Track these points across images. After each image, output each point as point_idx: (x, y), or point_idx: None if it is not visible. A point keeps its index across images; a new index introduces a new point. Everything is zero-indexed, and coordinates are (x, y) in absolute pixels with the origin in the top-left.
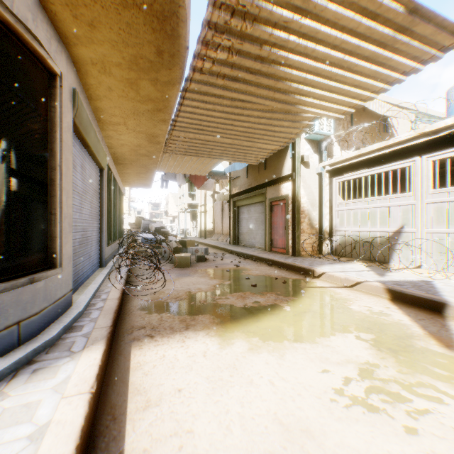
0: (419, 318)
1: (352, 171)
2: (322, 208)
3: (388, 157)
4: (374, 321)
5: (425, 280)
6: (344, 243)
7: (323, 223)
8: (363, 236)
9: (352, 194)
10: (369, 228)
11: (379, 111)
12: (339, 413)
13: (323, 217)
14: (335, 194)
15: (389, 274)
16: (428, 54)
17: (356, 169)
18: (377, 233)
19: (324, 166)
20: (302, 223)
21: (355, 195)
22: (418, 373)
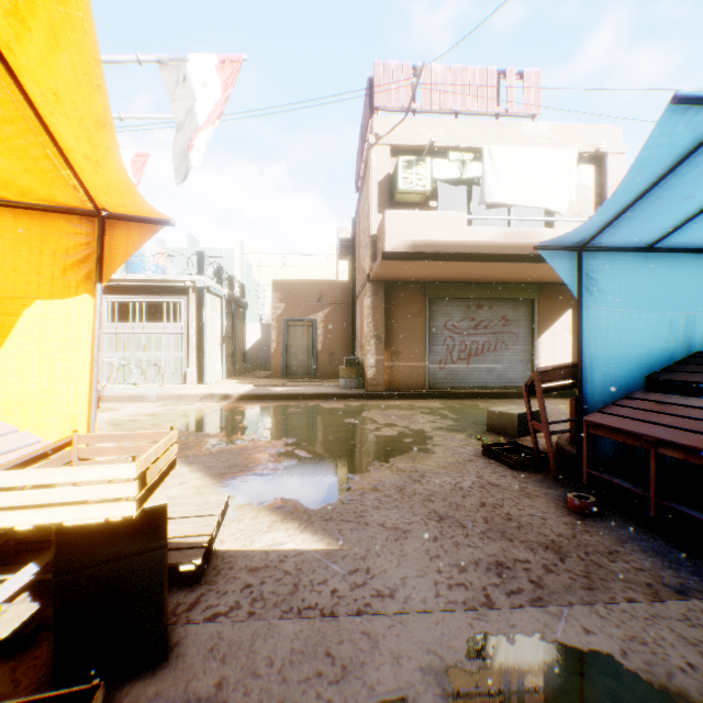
0: None
1: None
2: None
3: None
4: None
5: (100, 389)
6: None
7: None
8: None
9: None
10: None
11: None
12: None
13: None
14: None
15: None
16: None
17: None
18: None
19: None
20: None
21: None
22: None
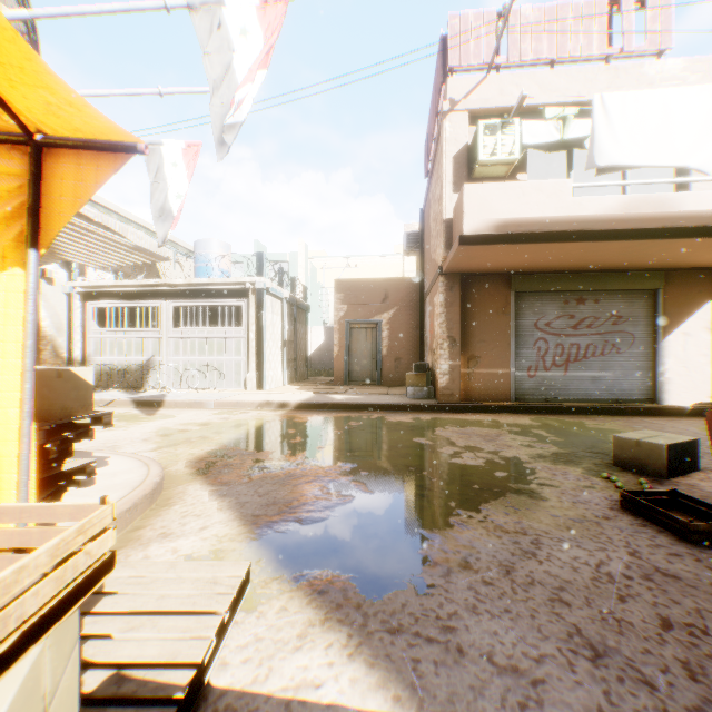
0: (149, 411)
1: (110, 299)
2: (73, 335)
3: (143, 295)
4: (121, 415)
5: (164, 394)
6: (101, 373)
7: (74, 351)
8: (121, 365)
9: (110, 321)
10: (127, 357)
11: (139, 243)
12: (98, 433)
13: (75, 345)
14: (91, 320)
15: (141, 394)
16: (152, 259)
17: (114, 298)
18: (134, 361)
19: (76, 286)
20: (45, 352)
21: (114, 322)
22: (137, 422)
